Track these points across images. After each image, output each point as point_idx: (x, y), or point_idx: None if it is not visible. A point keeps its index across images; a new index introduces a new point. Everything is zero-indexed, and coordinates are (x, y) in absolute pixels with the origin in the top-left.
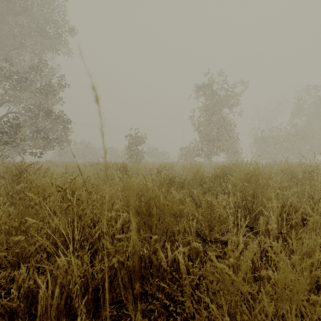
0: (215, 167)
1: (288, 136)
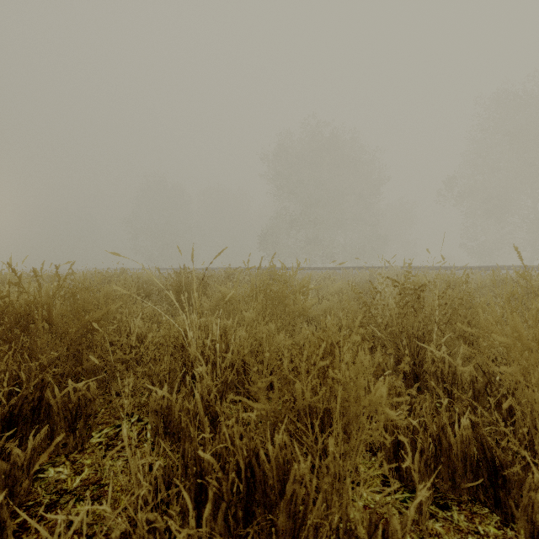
0: None
1: None
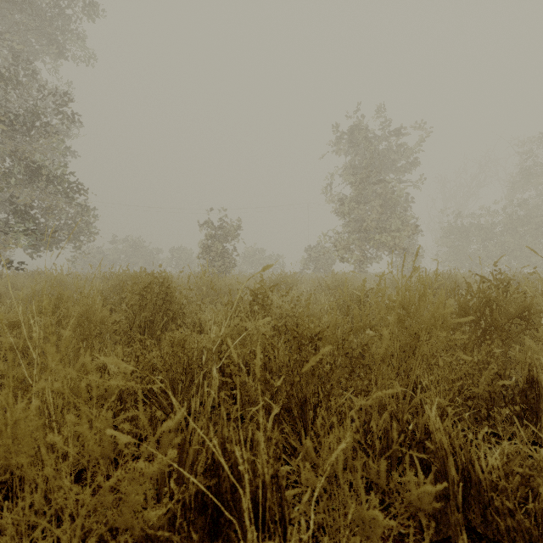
0: (390, 285)
1: (509, 225)
